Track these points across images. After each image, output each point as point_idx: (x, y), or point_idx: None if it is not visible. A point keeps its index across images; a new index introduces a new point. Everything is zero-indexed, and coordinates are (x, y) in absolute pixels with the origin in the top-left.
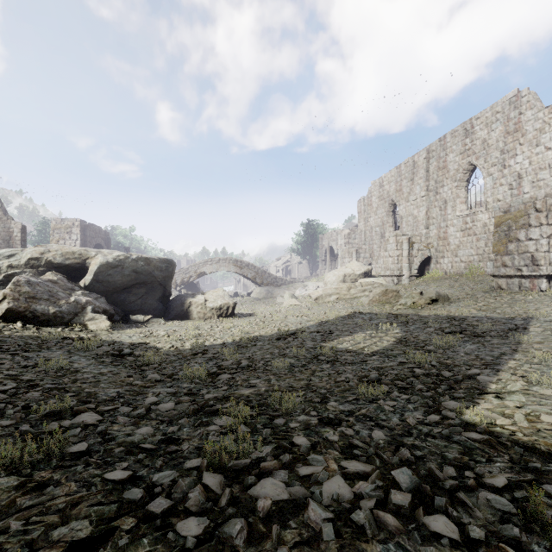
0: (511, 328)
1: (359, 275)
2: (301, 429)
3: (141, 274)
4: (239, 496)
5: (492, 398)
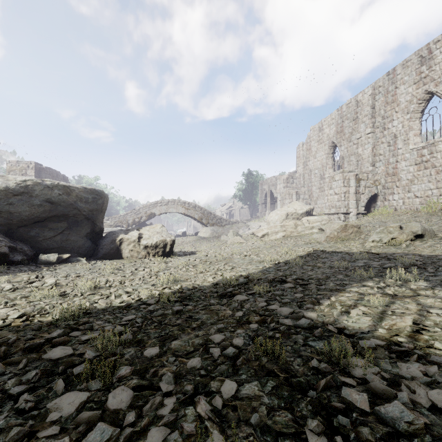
0: None
1: (301, 214)
2: None
3: (58, 205)
4: None
5: None
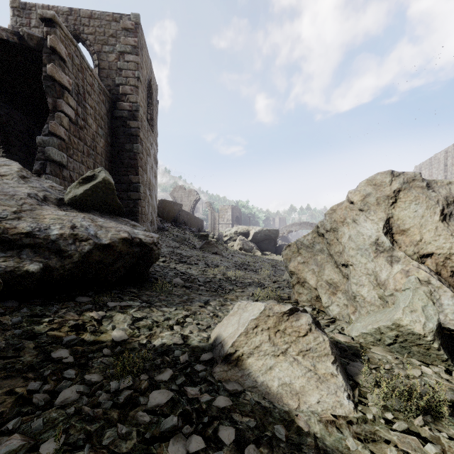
0: None
1: None
2: None
3: (266, 236)
4: None
5: None
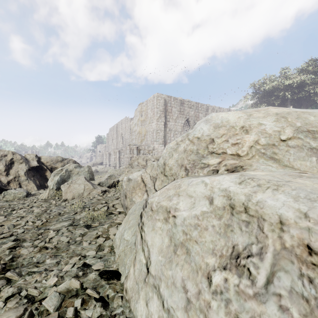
0: None
1: (99, 164)
2: None
3: None
4: None
5: None
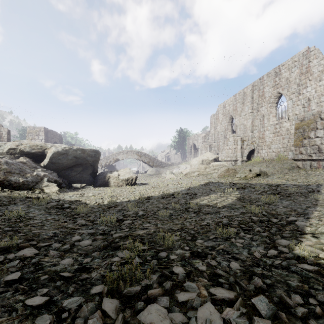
0: (309, 191)
1: (211, 160)
2: (178, 260)
3: (79, 159)
4: (130, 321)
5: (310, 237)
